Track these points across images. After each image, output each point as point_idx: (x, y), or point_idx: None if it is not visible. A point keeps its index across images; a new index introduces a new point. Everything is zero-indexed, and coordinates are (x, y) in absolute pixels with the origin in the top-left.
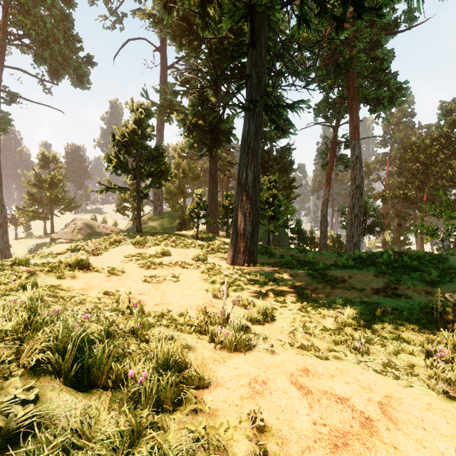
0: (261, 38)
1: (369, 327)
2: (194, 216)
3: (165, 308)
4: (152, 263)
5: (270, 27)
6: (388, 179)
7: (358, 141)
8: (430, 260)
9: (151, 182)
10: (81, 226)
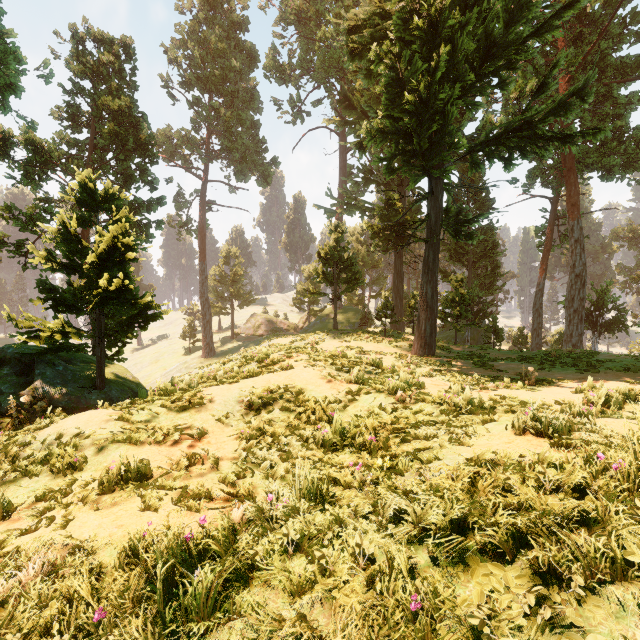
0: (438, 187)
1: (484, 382)
2: (382, 316)
3: None
4: (362, 352)
5: None
6: None
7: (578, 221)
8: (580, 356)
9: (346, 288)
10: (261, 321)
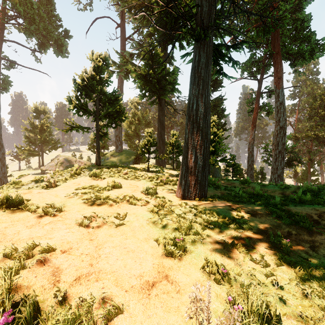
0: None
1: None
2: (145, 152)
3: (88, 291)
4: (98, 199)
5: None
6: (297, 124)
7: (282, 89)
8: None
9: (108, 122)
10: (62, 160)
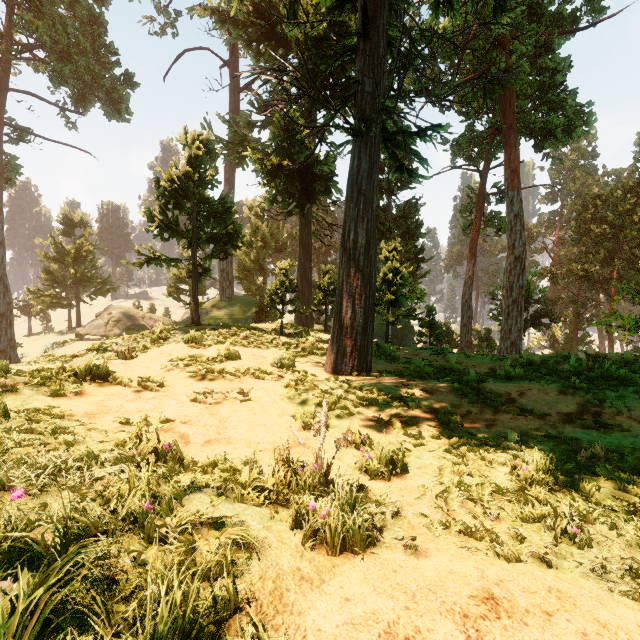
0: (379, 24)
1: (575, 486)
2: (276, 301)
3: (222, 449)
4: (209, 372)
5: (391, 9)
6: (558, 249)
7: (518, 191)
8: None
9: (213, 251)
10: (118, 316)
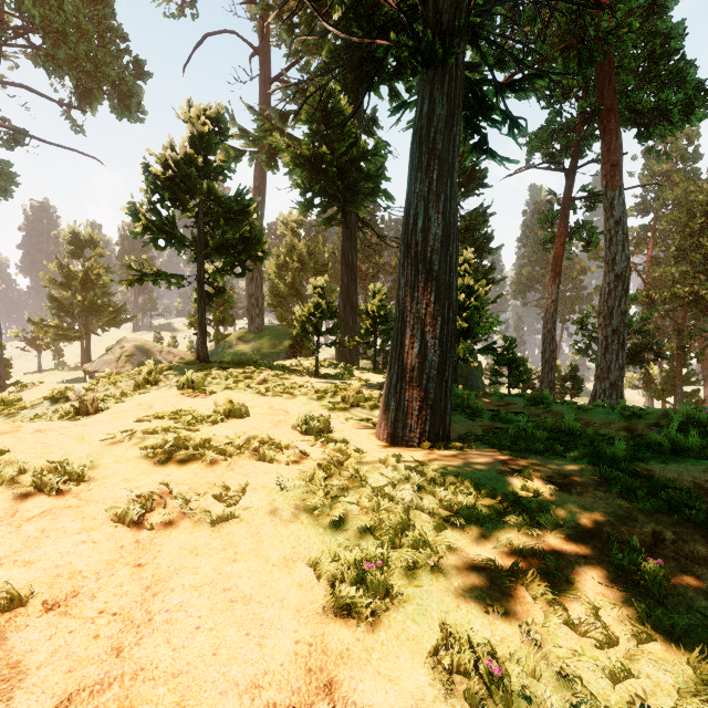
0: None
1: None
2: (309, 331)
3: None
4: (181, 447)
5: None
6: (652, 270)
7: (621, 190)
8: None
9: (225, 263)
10: (132, 350)
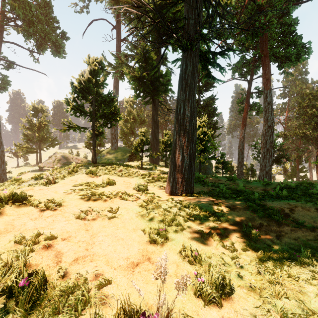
0: None
1: None
2: (138, 150)
3: (84, 269)
4: (93, 195)
5: None
6: (287, 122)
7: (270, 90)
8: None
9: (104, 122)
10: (60, 157)
